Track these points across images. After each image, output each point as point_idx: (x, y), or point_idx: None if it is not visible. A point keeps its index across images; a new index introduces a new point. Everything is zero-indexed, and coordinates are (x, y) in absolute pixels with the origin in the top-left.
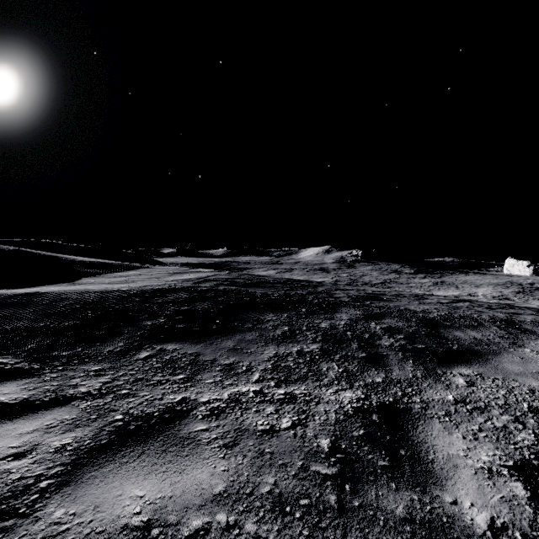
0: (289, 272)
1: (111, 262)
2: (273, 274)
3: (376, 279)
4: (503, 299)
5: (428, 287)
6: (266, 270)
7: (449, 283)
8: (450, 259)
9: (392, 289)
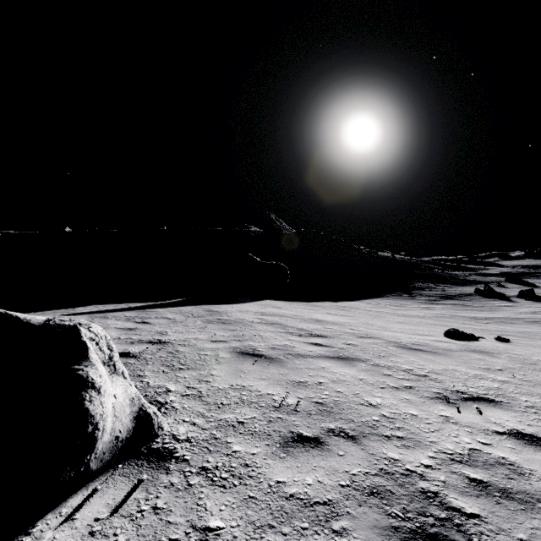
0: None
1: (481, 267)
2: None
3: None
4: None
5: None
6: None
7: None
8: None
9: None
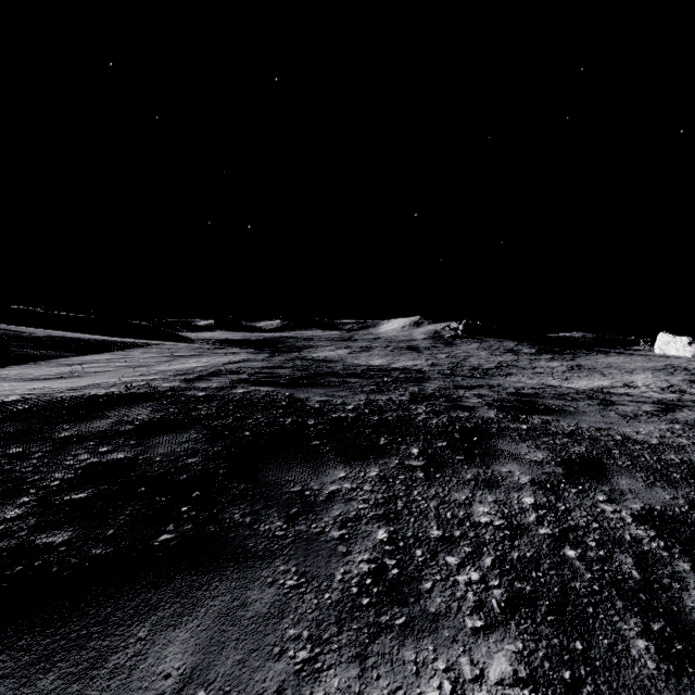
0: (366, 352)
1: (87, 338)
2: (344, 355)
3: (488, 361)
4: (677, 392)
5: (562, 374)
6: (335, 349)
7: (589, 367)
8: (580, 335)
9: (514, 376)
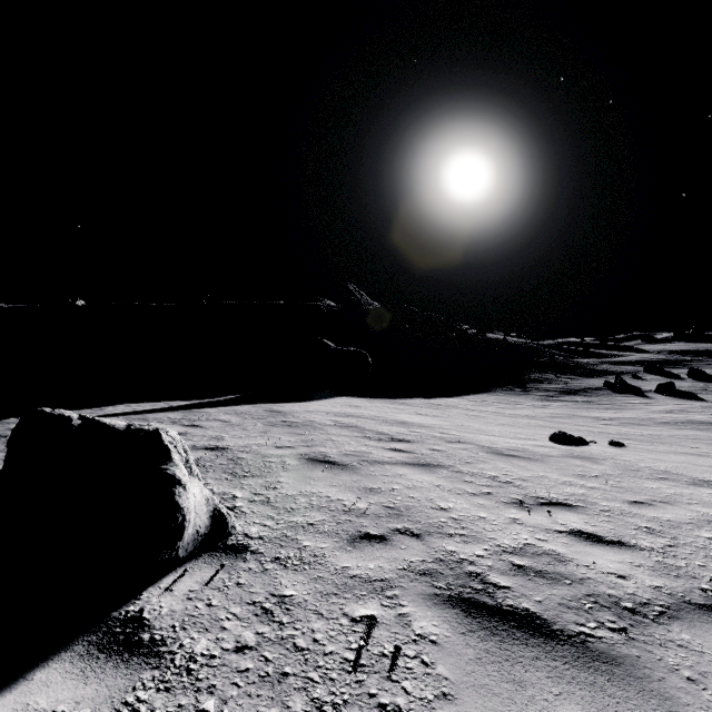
0: None
1: (617, 353)
2: None
3: None
4: None
5: None
6: None
7: None
8: None
9: None
